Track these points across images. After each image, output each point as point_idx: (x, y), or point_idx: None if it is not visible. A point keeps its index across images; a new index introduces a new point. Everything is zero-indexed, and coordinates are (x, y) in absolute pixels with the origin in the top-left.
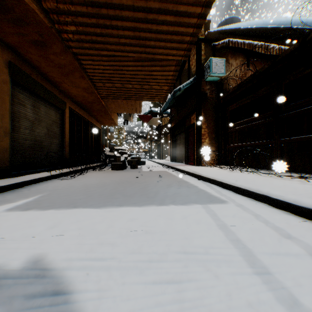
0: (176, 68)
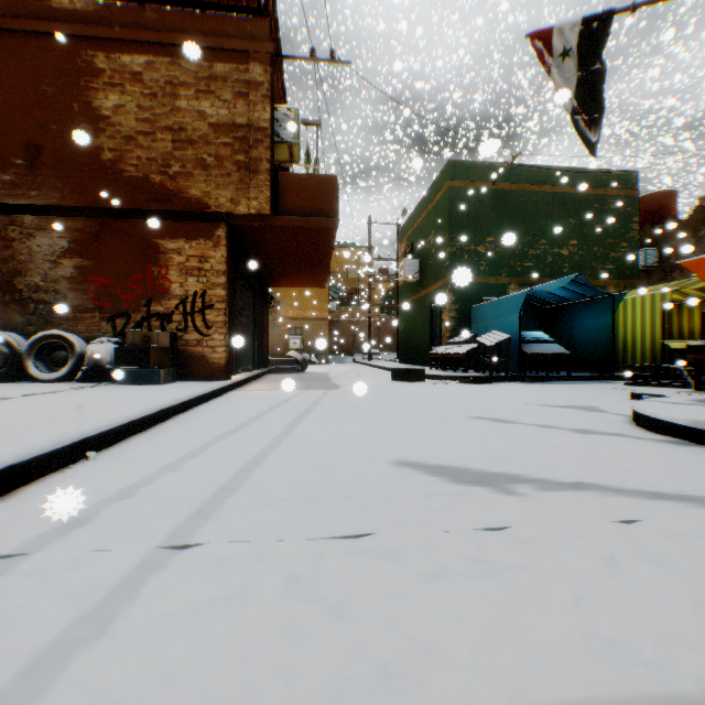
0: None
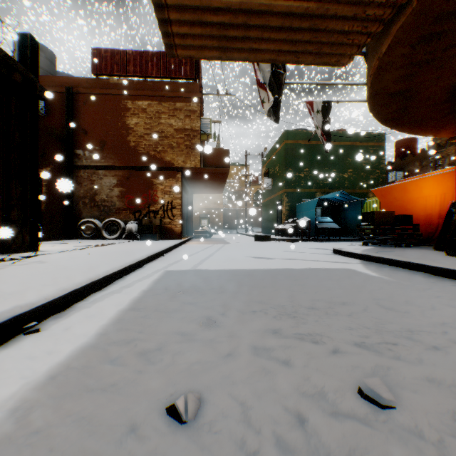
0: None
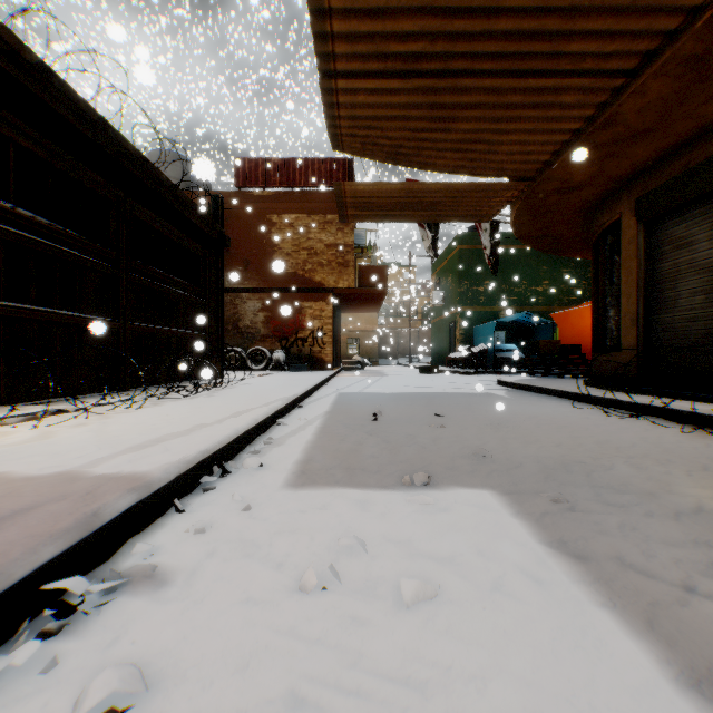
0: (338, 137)
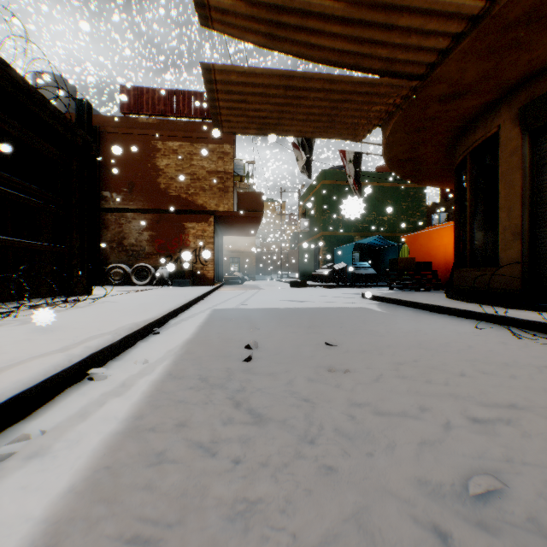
0: None
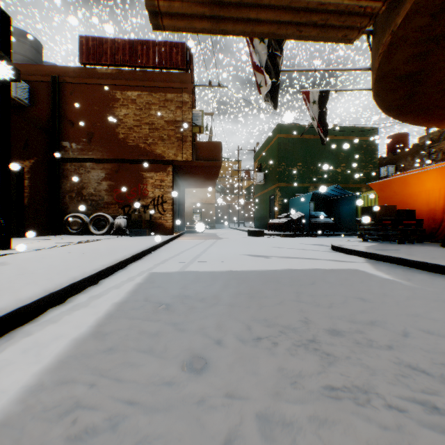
0: None
